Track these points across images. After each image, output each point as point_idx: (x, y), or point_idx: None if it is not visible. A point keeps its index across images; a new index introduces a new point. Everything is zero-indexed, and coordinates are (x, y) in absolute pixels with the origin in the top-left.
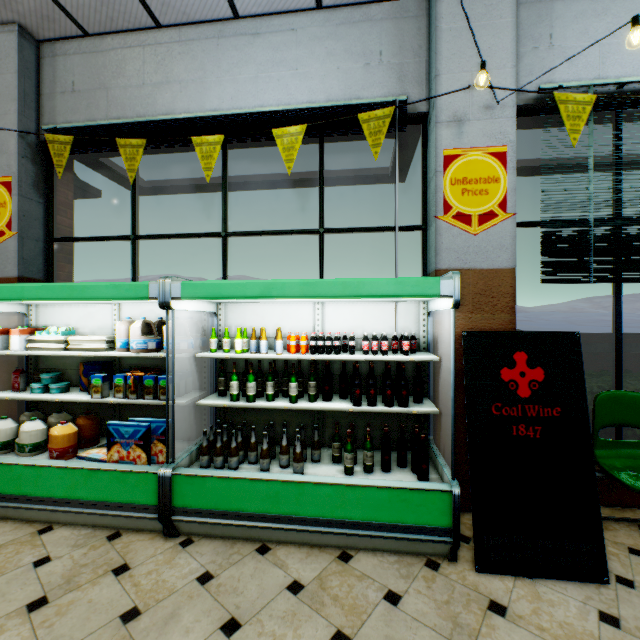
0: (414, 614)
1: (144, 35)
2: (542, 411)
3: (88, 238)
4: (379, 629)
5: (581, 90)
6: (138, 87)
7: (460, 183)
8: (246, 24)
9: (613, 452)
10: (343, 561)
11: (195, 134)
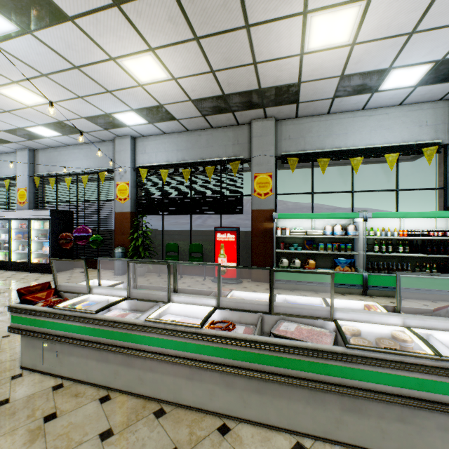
0: None
1: (320, 117)
2: None
3: (293, 193)
4: None
5: None
6: (317, 137)
7: None
8: (365, 112)
9: None
10: (434, 302)
11: (346, 155)
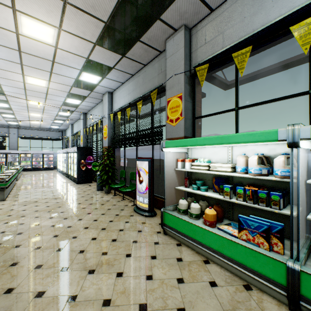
0: None
1: None
2: None
3: (211, 114)
4: None
5: None
6: (241, 21)
7: None
8: None
9: None
10: None
11: (288, 27)
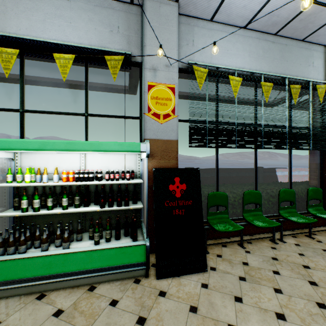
0: (123, 308)
1: None
2: (185, 202)
3: None
4: (103, 321)
5: (204, 67)
6: None
7: (155, 99)
8: None
9: (214, 217)
10: (90, 291)
11: None
